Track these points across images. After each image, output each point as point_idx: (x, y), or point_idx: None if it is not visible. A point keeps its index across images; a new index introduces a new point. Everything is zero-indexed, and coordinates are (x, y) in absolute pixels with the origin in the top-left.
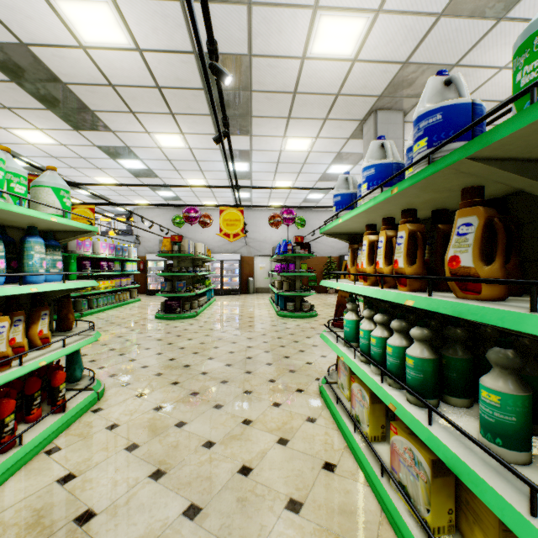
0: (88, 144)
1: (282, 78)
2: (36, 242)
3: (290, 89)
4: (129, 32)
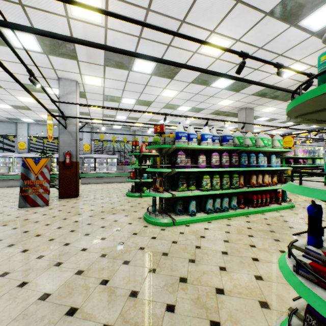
0: None
1: None
2: (273, 156)
3: None
4: (306, 65)
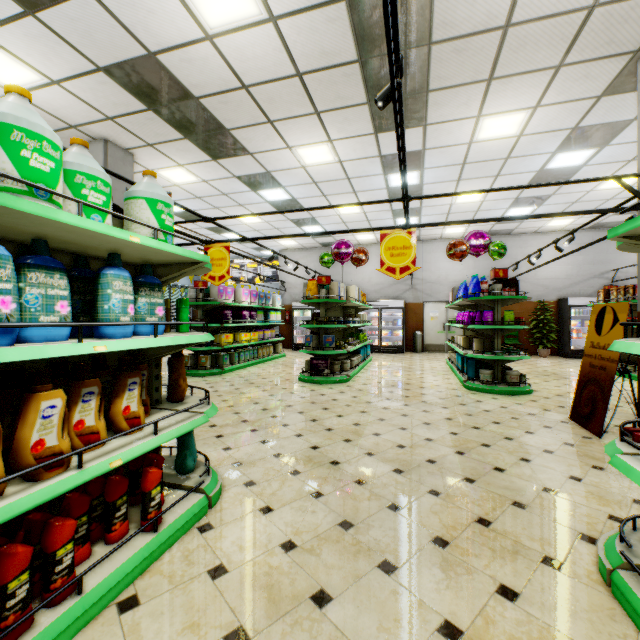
0: (228, 175)
1: (486, 2)
2: (115, 276)
3: (498, 21)
4: None
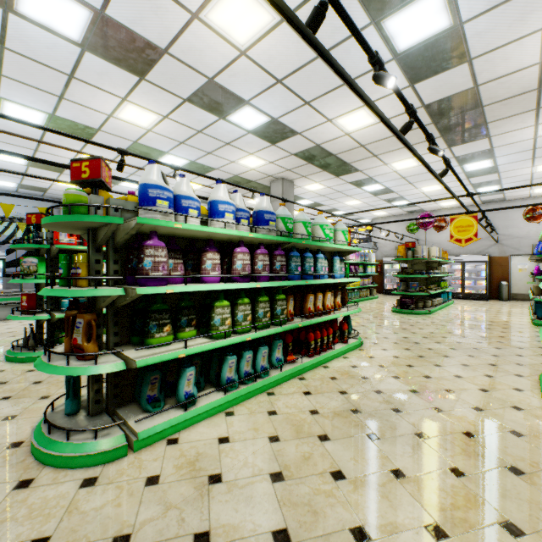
0: (343, 183)
1: (518, 85)
2: (337, 259)
3: (531, 88)
4: (375, 116)
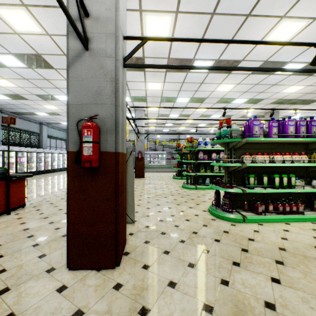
0: (315, 105)
1: None
2: None
3: None
4: (302, 85)
